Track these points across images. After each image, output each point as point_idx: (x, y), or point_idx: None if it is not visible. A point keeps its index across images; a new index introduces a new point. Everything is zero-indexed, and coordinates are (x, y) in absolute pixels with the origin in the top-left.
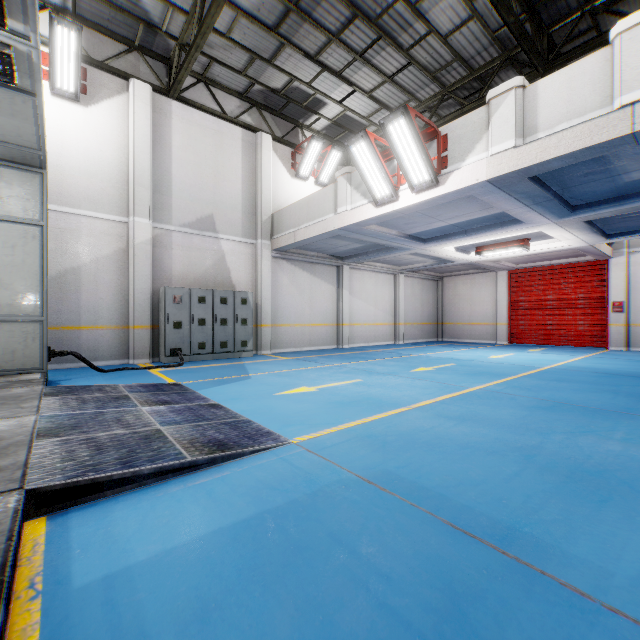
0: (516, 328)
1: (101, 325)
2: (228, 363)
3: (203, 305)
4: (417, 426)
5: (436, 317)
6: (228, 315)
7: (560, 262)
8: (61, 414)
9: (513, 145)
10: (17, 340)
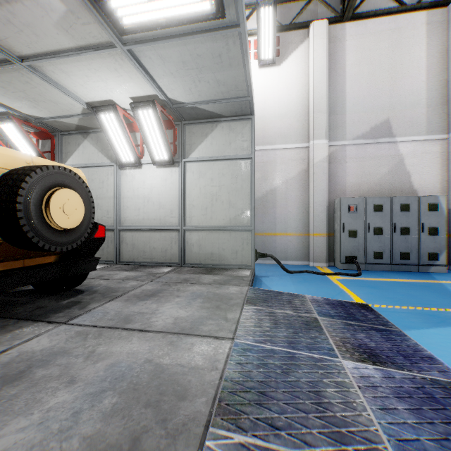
0: None
1: (289, 232)
2: (416, 280)
3: (379, 213)
4: None
5: None
6: (410, 223)
7: None
8: (252, 346)
9: None
10: (237, 244)
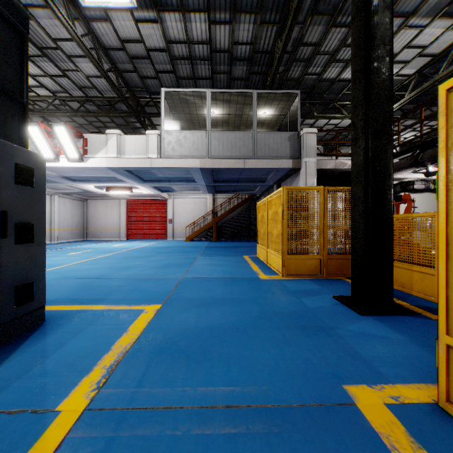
0: (130, 231)
1: None
2: None
3: None
4: (73, 268)
5: (83, 225)
6: None
7: (150, 198)
8: None
9: (116, 157)
10: None
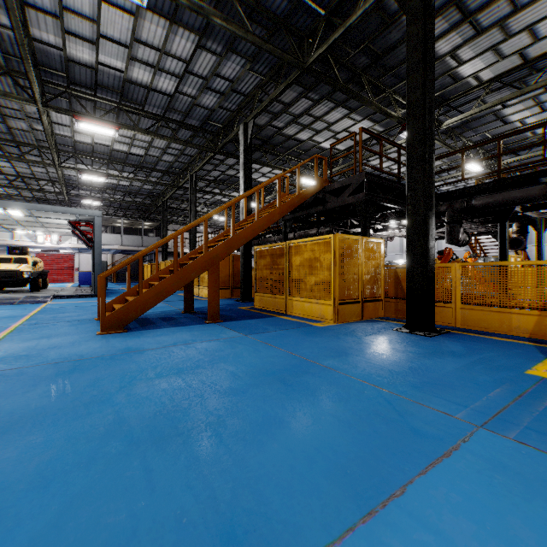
0: None
1: None
2: None
3: None
4: None
5: None
6: None
7: (59, 253)
8: None
9: (77, 243)
10: None
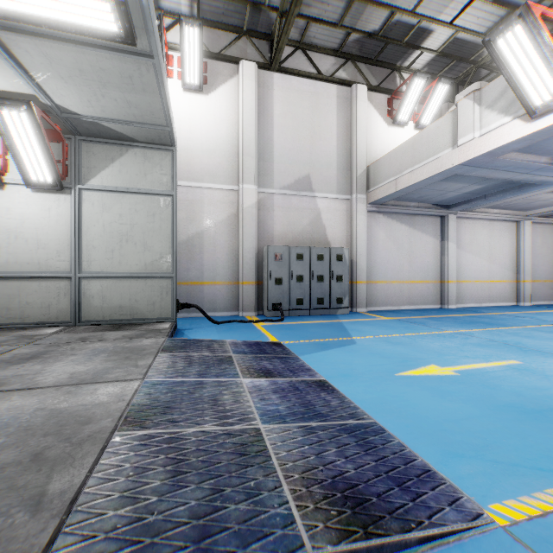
0: None
1: (218, 281)
2: (325, 320)
3: (301, 262)
4: None
5: None
6: (324, 272)
7: None
8: (163, 381)
9: None
10: (155, 293)
